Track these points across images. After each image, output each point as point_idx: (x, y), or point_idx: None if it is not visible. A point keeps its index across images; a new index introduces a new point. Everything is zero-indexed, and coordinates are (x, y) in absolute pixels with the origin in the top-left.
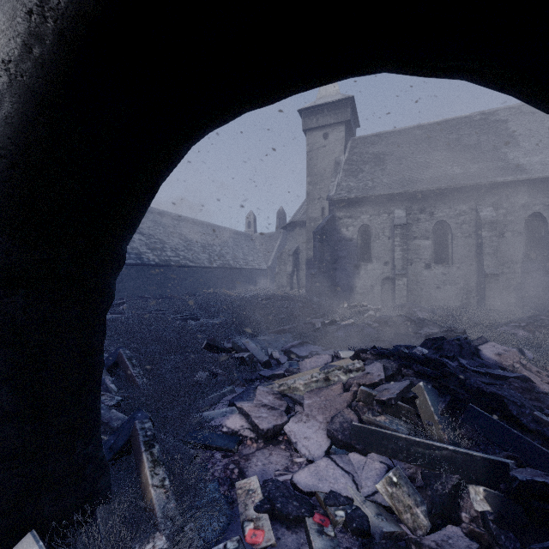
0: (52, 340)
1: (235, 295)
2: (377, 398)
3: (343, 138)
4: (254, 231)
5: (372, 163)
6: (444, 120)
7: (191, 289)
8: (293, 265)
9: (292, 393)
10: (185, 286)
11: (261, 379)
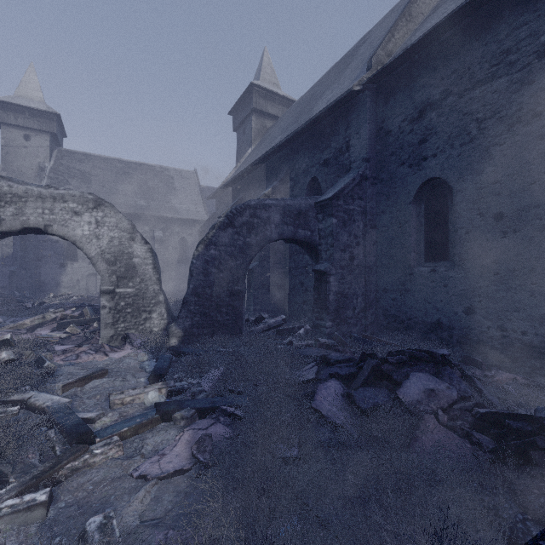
0: None
1: None
2: (69, 315)
3: (49, 147)
4: None
5: (79, 179)
6: (138, 163)
7: None
8: None
9: (23, 326)
10: None
11: None
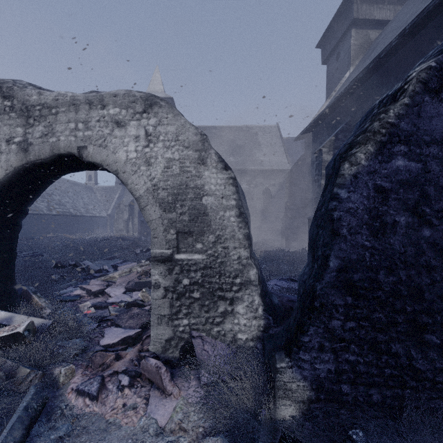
0: (0, 242)
1: (76, 238)
2: (149, 272)
3: None
4: (95, 183)
5: None
6: (228, 126)
7: (29, 234)
8: (129, 214)
9: (112, 280)
10: (22, 232)
11: (94, 278)
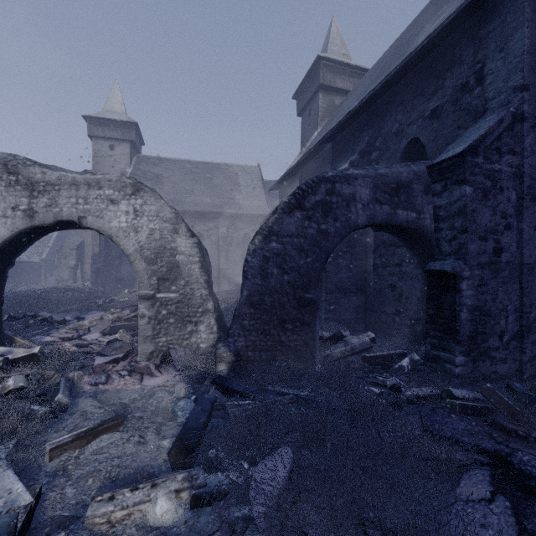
0: None
1: None
2: (123, 317)
3: (129, 154)
4: None
5: (153, 181)
6: (205, 162)
7: None
8: (77, 259)
9: (81, 327)
10: None
11: (60, 327)
